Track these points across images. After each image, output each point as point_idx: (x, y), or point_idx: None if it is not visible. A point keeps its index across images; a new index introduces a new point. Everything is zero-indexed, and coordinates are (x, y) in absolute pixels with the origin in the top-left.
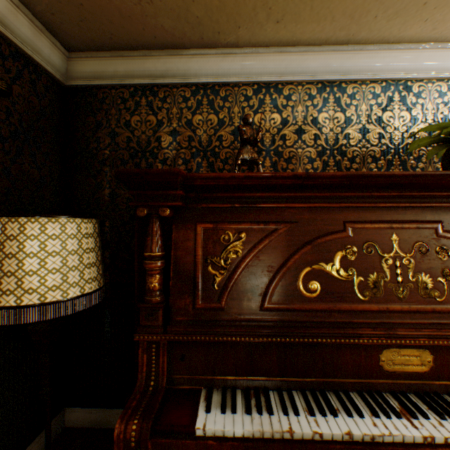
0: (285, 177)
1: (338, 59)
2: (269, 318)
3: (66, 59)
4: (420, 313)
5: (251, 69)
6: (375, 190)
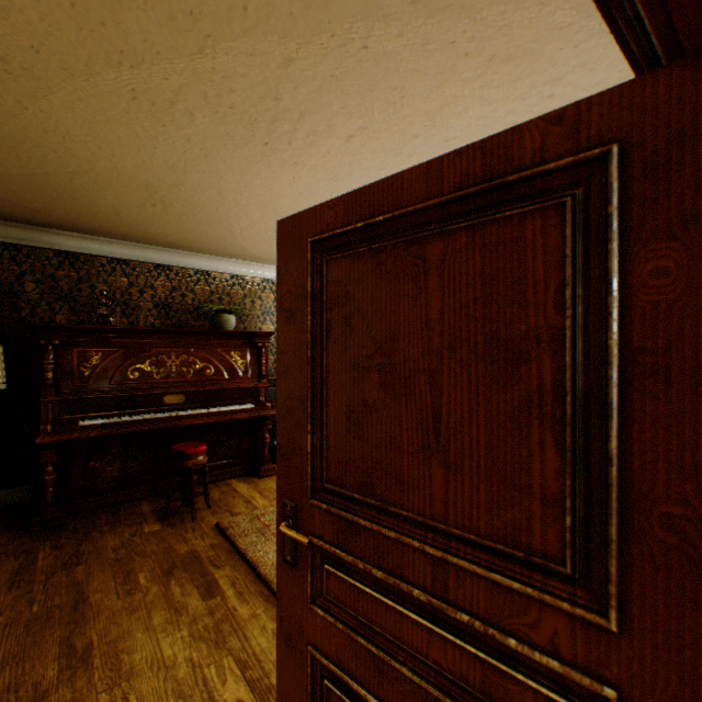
0: (123, 329)
1: (167, 254)
2: (115, 388)
3: None
4: (182, 382)
5: (107, 249)
6: (167, 335)
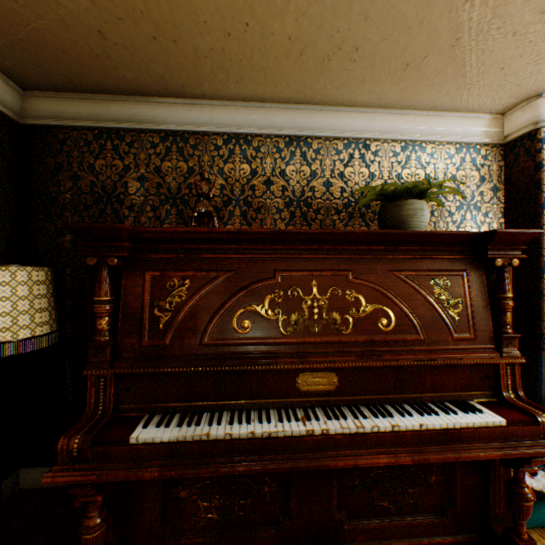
0: (221, 232)
1: (302, 116)
2: (207, 352)
3: (21, 97)
4: (329, 344)
5: (220, 120)
6: (300, 244)
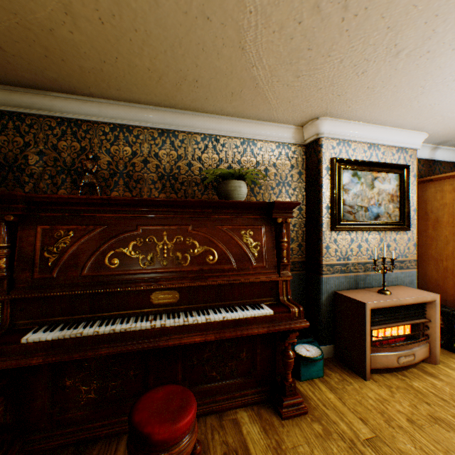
0: (97, 199)
1: (171, 116)
2: (86, 281)
3: None
4: (174, 272)
5: (107, 113)
6: (156, 207)
